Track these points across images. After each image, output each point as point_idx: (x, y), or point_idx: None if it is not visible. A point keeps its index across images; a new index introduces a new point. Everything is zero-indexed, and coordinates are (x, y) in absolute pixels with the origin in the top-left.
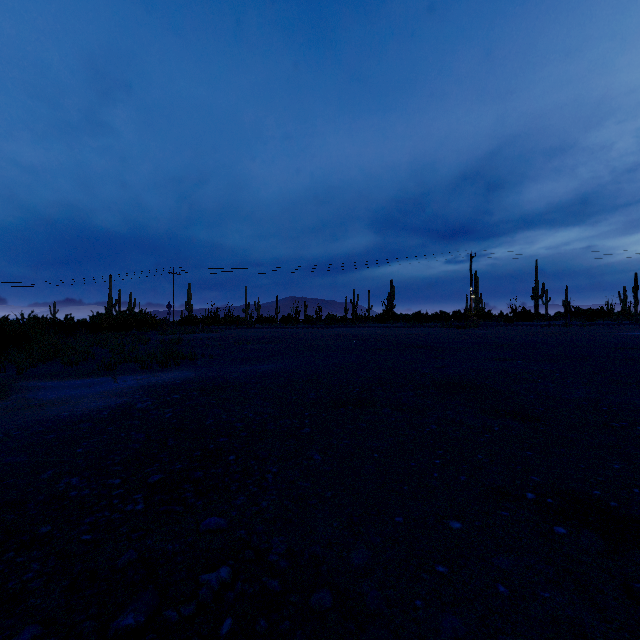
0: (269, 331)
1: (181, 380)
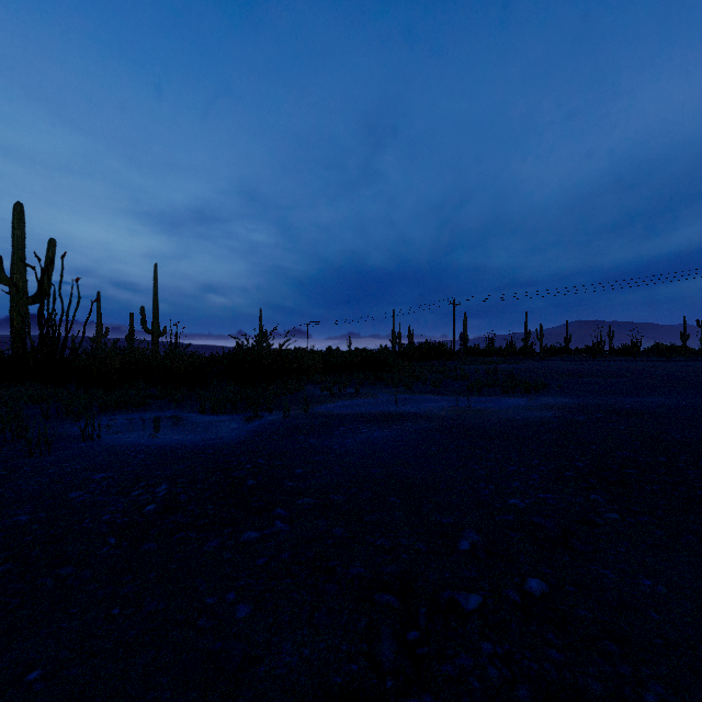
0: (582, 364)
1: (571, 404)
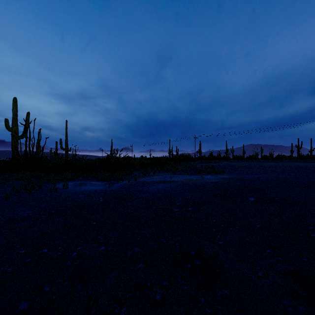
0: (245, 163)
1: (228, 177)
